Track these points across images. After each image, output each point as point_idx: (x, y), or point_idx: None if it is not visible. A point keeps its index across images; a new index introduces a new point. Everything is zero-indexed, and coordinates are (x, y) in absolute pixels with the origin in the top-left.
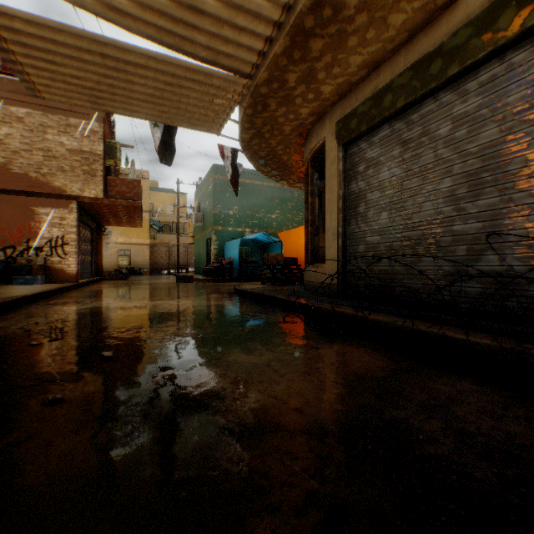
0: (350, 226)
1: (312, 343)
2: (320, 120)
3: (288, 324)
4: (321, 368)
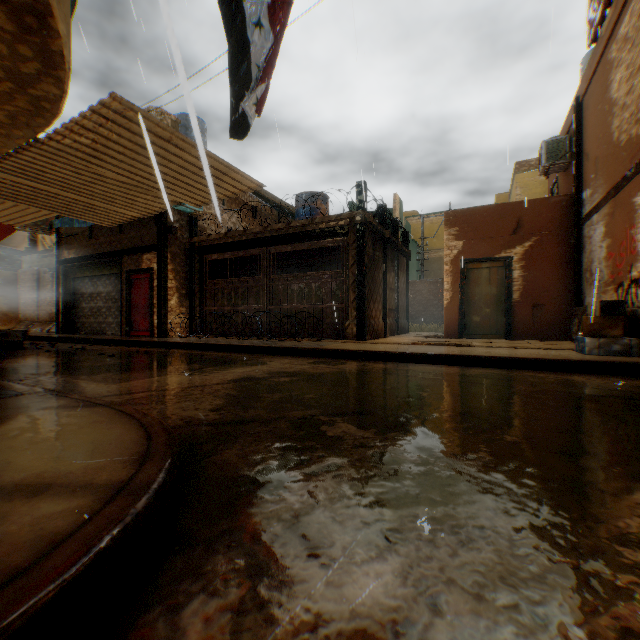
0: None
1: None
2: None
3: None
4: None
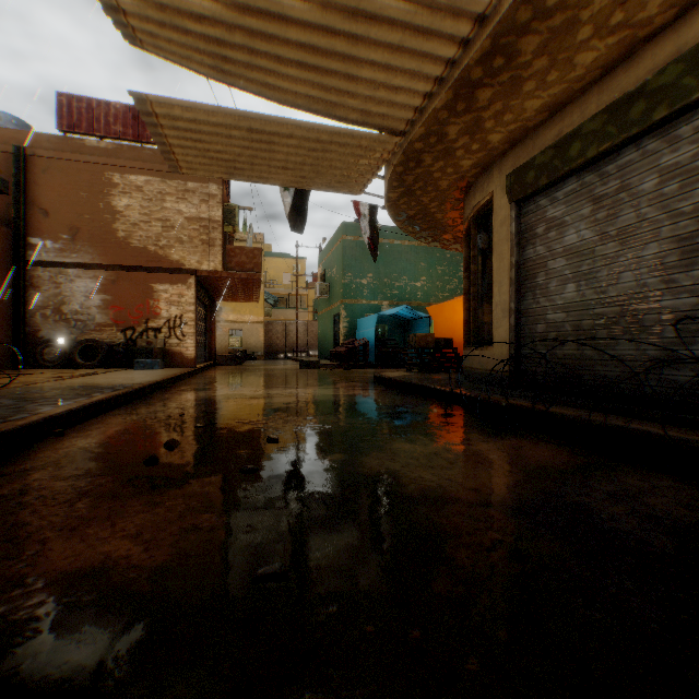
0: (526, 301)
1: (481, 436)
2: (486, 171)
3: (449, 417)
4: (494, 459)
